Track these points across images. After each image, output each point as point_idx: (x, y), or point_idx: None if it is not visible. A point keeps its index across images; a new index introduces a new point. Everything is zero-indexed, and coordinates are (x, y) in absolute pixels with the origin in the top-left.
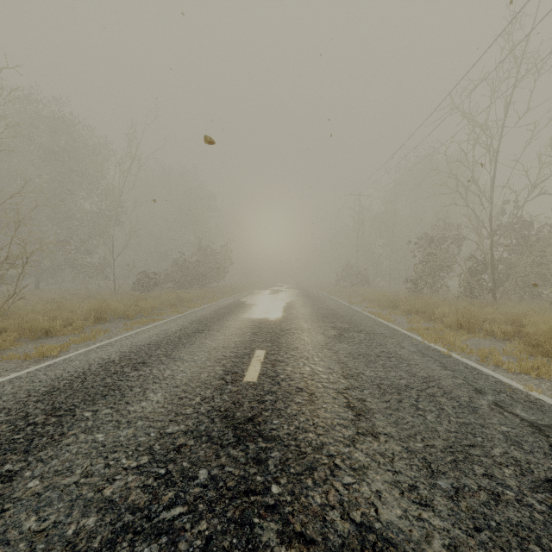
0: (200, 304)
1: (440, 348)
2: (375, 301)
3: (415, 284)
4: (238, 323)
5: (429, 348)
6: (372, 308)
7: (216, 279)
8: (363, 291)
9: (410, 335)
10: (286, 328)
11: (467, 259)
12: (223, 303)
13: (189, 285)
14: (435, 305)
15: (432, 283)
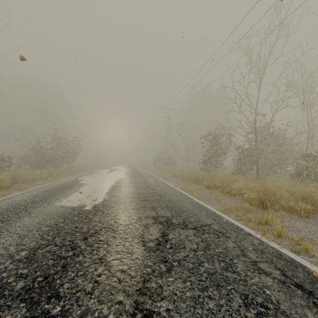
0: (37, 184)
1: (295, 257)
2: (181, 177)
3: (205, 164)
4: (35, 221)
5: (284, 258)
6: (181, 183)
7: (67, 161)
8: (171, 169)
9: (238, 225)
10: (96, 227)
11: (238, 148)
12: (59, 183)
13: (43, 166)
14: (229, 182)
15: (215, 164)
